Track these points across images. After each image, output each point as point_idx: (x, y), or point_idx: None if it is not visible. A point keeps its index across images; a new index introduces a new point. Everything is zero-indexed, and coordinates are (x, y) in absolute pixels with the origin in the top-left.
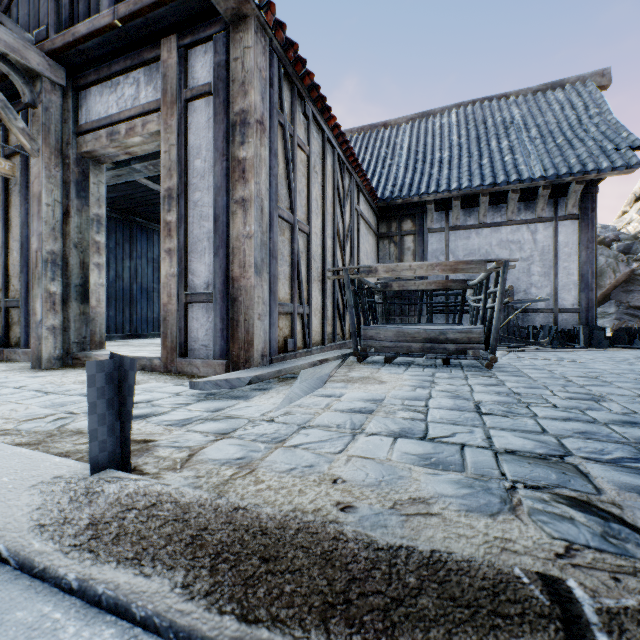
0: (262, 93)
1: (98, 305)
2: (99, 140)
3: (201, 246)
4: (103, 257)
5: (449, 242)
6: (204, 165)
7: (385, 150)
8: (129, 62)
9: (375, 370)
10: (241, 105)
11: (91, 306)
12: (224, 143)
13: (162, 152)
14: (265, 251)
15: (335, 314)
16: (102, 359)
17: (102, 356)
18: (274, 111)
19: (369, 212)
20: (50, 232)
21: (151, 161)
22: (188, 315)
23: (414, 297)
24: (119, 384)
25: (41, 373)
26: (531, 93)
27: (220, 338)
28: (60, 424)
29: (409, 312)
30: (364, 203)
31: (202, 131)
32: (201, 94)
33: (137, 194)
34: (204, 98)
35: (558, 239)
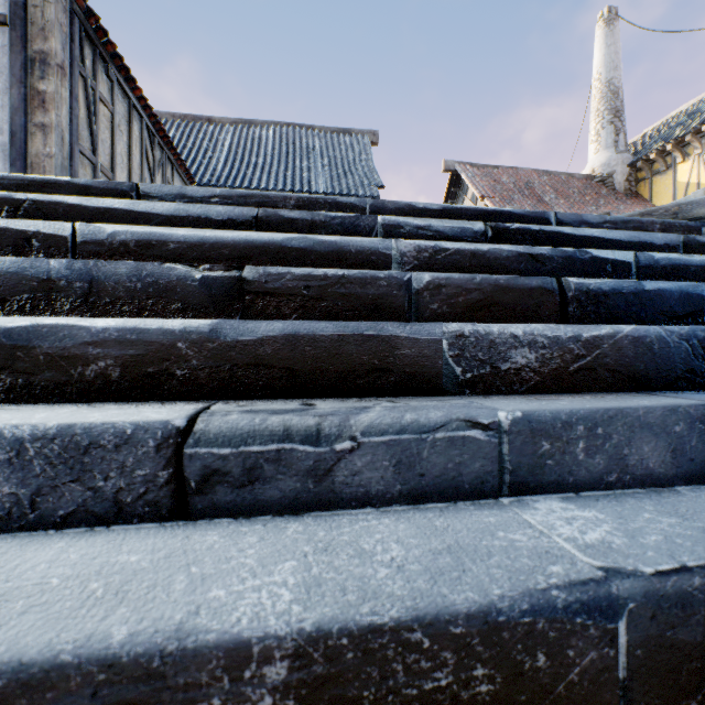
0: (63, 44)
1: None
2: None
3: None
4: None
5: None
6: None
7: (208, 143)
8: None
9: None
10: (41, 47)
11: None
12: (23, 72)
13: None
14: (66, 174)
15: None
16: None
17: None
18: (76, 63)
19: None
20: None
21: None
22: None
23: None
24: None
25: None
26: (330, 132)
27: None
28: None
29: None
30: (181, 183)
31: None
32: None
33: None
34: None
35: None
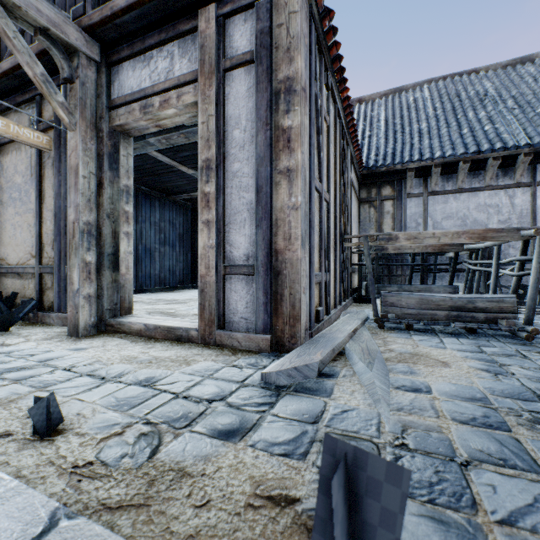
0: (305, 60)
1: (127, 272)
2: (132, 113)
3: (240, 217)
4: (131, 226)
5: (427, 206)
6: (244, 135)
7: (363, 123)
8: (163, 35)
9: (411, 341)
10: (286, 72)
11: (121, 273)
12: (267, 112)
13: (199, 123)
14: (306, 222)
15: (341, 277)
16: (136, 327)
17: (136, 324)
18: (312, 79)
19: (354, 179)
20: (86, 203)
21: (165, 135)
22: (226, 287)
23: (401, 258)
24: (351, 496)
25: (81, 344)
26: (500, 68)
27: (263, 312)
28: (148, 450)
29: (396, 272)
30: (352, 171)
31: (241, 101)
32: (241, 63)
33: (146, 165)
34: (244, 67)
35: (536, 203)
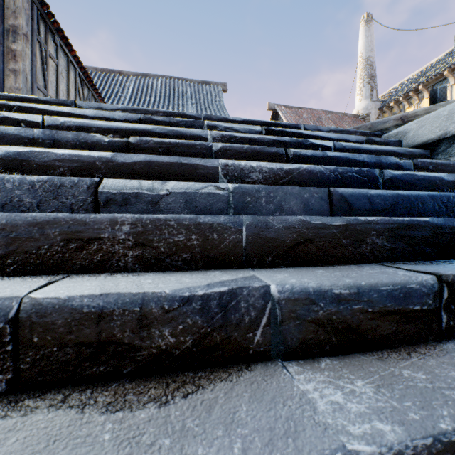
0: (27, 21)
1: None
2: None
3: None
4: None
5: None
6: None
7: (118, 87)
8: None
9: None
10: (13, 22)
11: None
12: (1, 38)
13: None
14: None
15: None
16: None
17: None
18: (34, 33)
19: None
20: None
21: None
22: None
23: None
24: None
25: None
26: (197, 83)
27: None
28: None
29: None
30: None
31: None
32: None
33: None
34: None
35: None
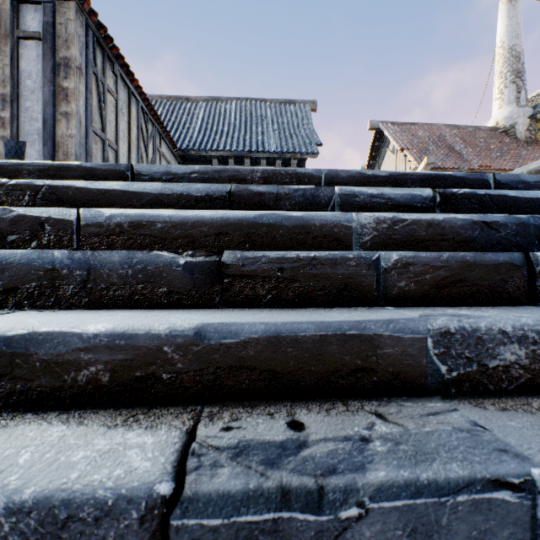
0: (81, 51)
1: None
2: None
3: (32, 138)
4: None
5: None
6: (35, 85)
7: (186, 117)
8: None
9: None
10: (65, 54)
11: None
12: (52, 74)
13: None
14: (83, 149)
15: None
16: None
17: None
18: (90, 64)
19: (171, 156)
20: None
21: None
22: None
23: None
24: (16, 152)
25: None
26: (279, 103)
27: None
28: None
29: None
30: (166, 148)
31: (33, 62)
32: (32, 37)
33: None
34: (35, 41)
35: None
